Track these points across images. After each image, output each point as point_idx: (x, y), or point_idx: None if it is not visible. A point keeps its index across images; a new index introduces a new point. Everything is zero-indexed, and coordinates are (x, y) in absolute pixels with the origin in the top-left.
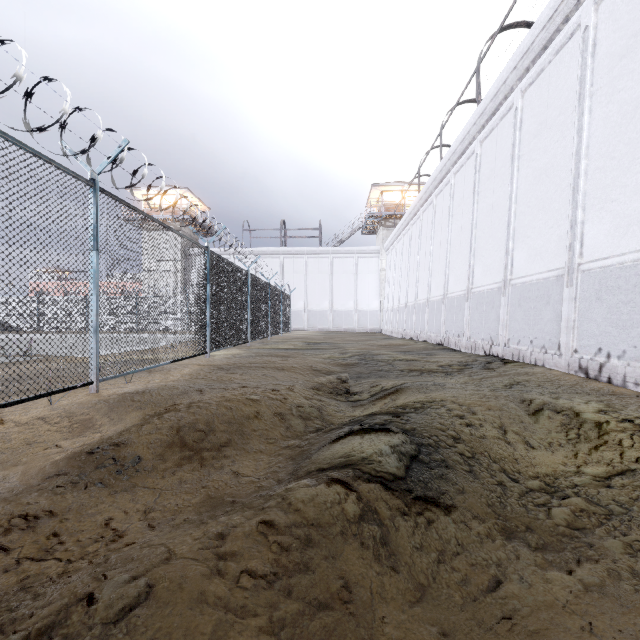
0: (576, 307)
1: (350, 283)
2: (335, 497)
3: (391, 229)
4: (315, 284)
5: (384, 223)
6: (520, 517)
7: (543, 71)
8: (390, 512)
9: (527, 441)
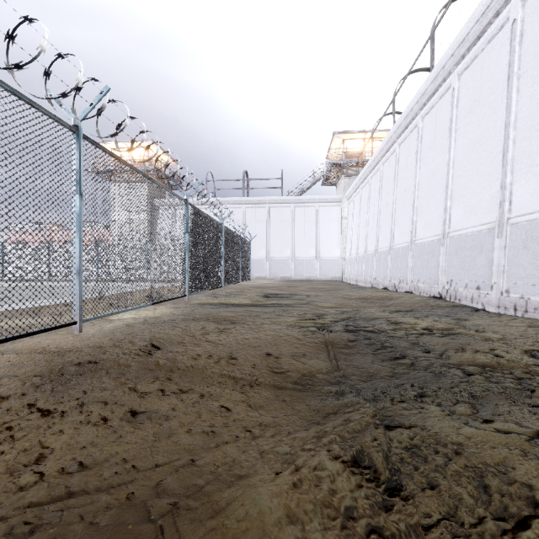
0: None
1: (311, 232)
2: None
3: (353, 177)
4: (277, 233)
5: (346, 171)
6: None
7: None
8: None
9: None
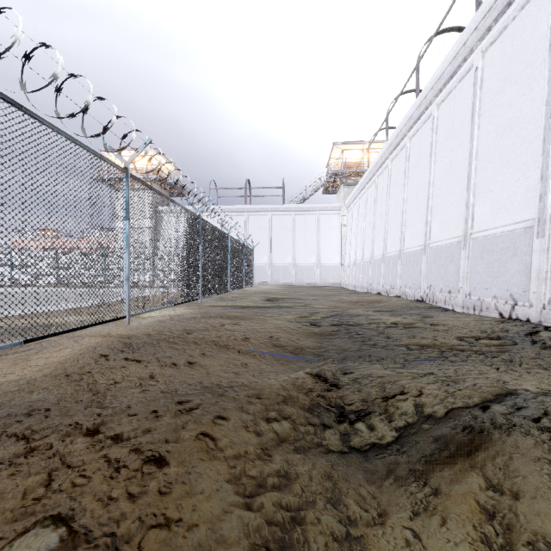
0: None
1: (312, 239)
2: None
3: (352, 186)
4: (278, 240)
5: (345, 181)
6: None
7: None
8: None
9: None
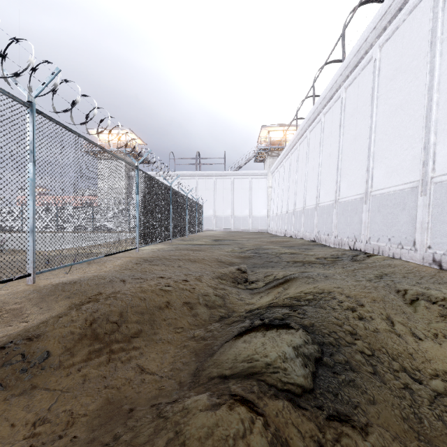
0: (429, 212)
1: (246, 197)
2: (239, 428)
3: (275, 158)
4: (221, 197)
5: (270, 154)
6: (442, 436)
7: (398, 28)
8: (303, 444)
9: (413, 332)
